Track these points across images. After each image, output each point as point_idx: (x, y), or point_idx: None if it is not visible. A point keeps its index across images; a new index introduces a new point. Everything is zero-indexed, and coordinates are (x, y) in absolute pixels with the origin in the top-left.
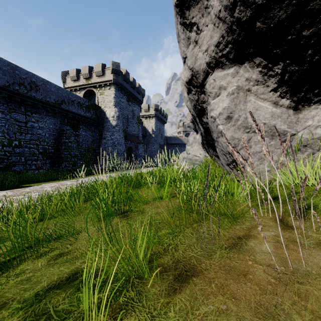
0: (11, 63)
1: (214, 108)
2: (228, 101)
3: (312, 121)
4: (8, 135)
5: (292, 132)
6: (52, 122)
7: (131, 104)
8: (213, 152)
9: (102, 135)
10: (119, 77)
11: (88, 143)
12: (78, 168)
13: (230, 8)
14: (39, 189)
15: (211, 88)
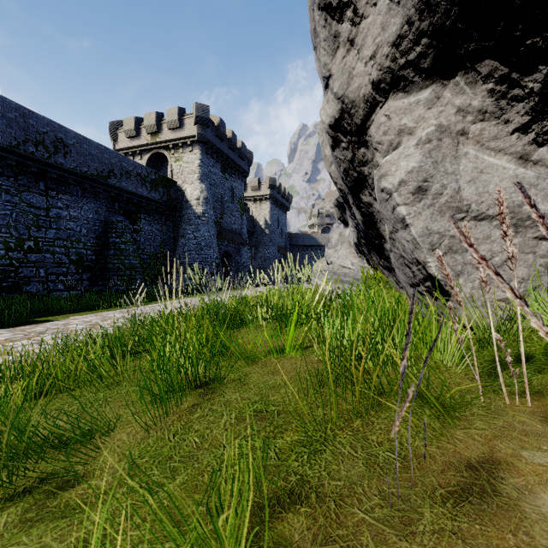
0: (22, 106)
1: (388, 171)
2: (420, 156)
3: None
4: (17, 231)
5: None
6: (92, 209)
7: (229, 177)
8: (380, 260)
9: (178, 231)
10: (207, 131)
11: (155, 245)
12: (138, 288)
13: None
14: (62, 327)
15: (382, 134)
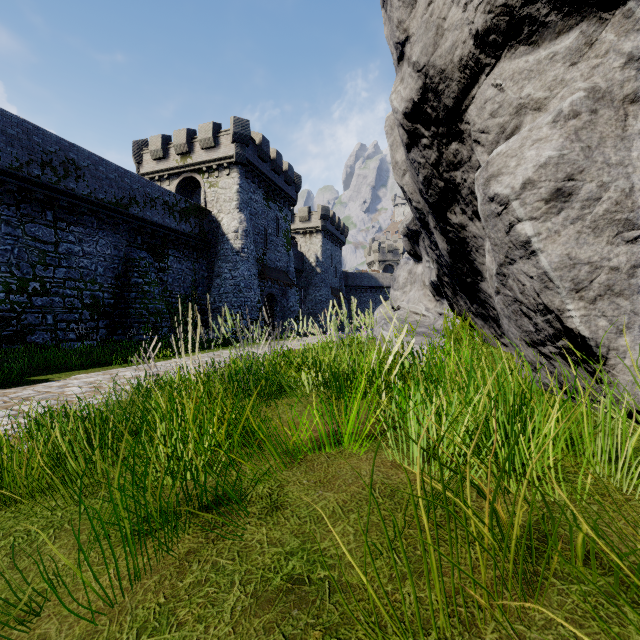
0: (25, 121)
1: (503, 168)
2: (560, 140)
3: None
4: (20, 270)
5: None
6: (110, 243)
7: (273, 206)
8: (472, 305)
9: (213, 270)
10: (247, 151)
11: (185, 286)
12: (164, 338)
13: None
14: (55, 390)
15: (488, 116)
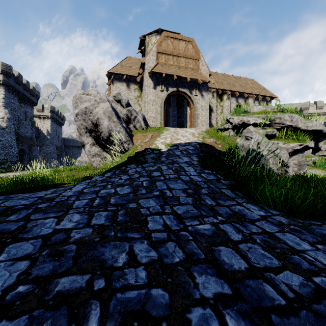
0: None
1: (85, 148)
2: (88, 147)
3: (104, 154)
4: None
5: (101, 156)
6: None
7: (24, 105)
8: None
9: None
10: (10, 79)
11: None
12: None
13: (87, 129)
14: None
15: (85, 141)
